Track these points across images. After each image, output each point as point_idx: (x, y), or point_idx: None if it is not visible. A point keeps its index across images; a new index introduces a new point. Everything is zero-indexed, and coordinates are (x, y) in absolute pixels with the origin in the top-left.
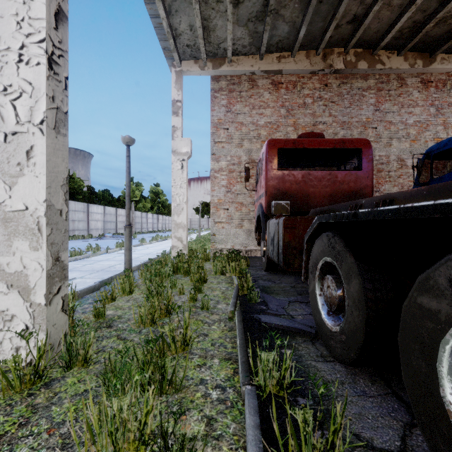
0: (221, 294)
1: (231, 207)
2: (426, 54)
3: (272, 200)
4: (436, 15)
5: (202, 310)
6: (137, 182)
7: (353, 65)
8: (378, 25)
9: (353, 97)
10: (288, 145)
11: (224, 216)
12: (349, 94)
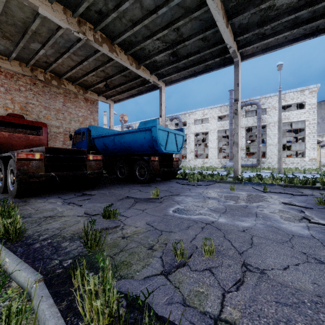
0: None
1: None
2: (84, 88)
3: None
4: (82, 79)
5: None
6: None
7: (49, 81)
8: (59, 69)
9: (51, 95)
10: None
11: None
12: (49, 93)
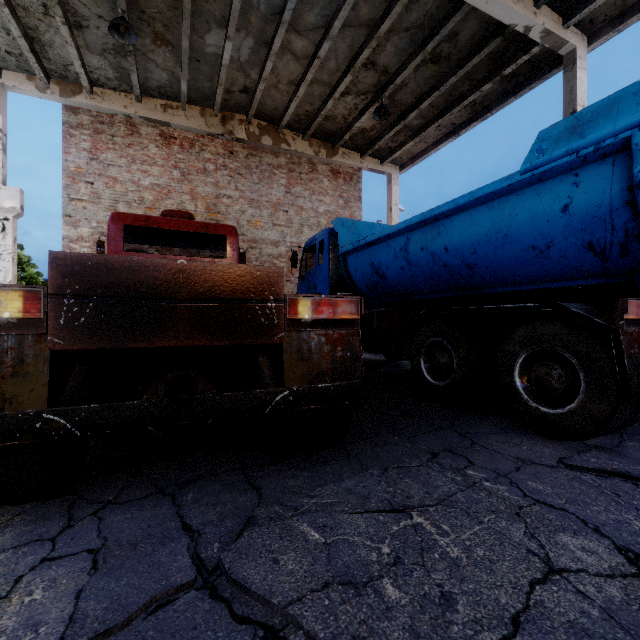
0: None
1: None
2: (329, 144)
3: None
4: (321, 112)
5: None
6: None
7: (257, 138)
8: (274, 103)
9: (263, 173)
10: (139, 222)
11: None
12: (258, 169)
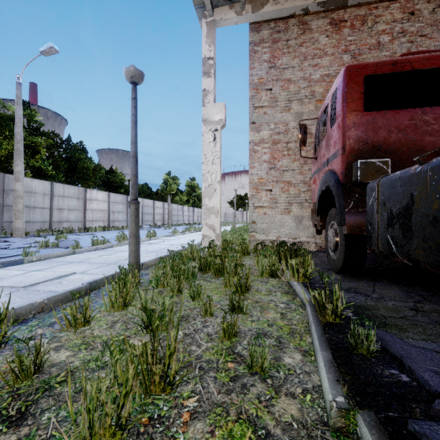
0: (281, 321)
1: (275, 188)
2: None
3: (354, 160)
4: None
5: (249, 371)
6: (174, 176)
7: None
8: None
9: None
10: (383, 68)
11: (266, 199)
12: None
